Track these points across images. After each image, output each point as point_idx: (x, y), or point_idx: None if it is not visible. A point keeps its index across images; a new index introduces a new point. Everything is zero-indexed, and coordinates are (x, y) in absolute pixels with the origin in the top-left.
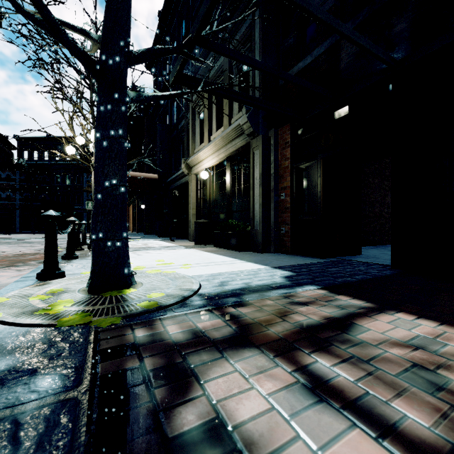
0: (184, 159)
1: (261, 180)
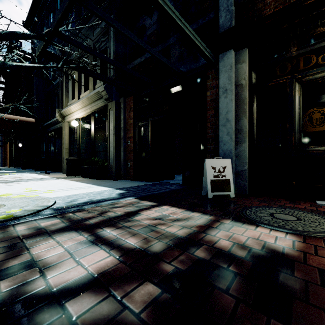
0: (58, 110)
1: (114, 131)
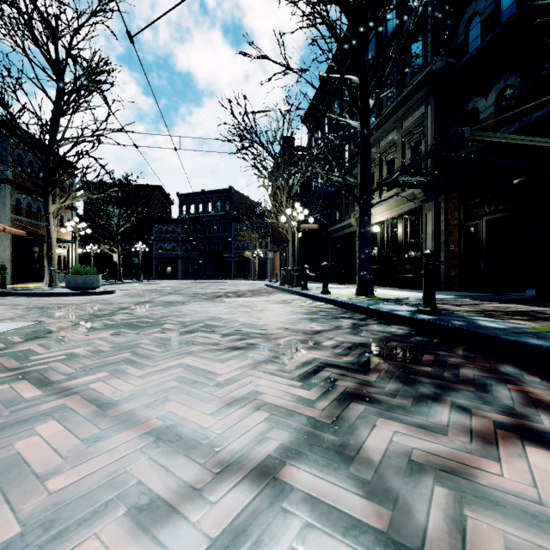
0: (353, 214)
1: (433, 235)
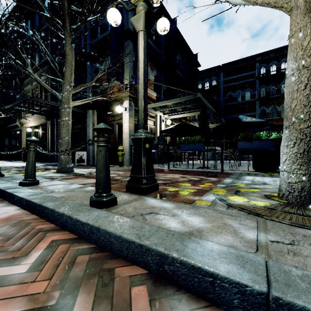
0: (18, 119)
1: (50, 137)
